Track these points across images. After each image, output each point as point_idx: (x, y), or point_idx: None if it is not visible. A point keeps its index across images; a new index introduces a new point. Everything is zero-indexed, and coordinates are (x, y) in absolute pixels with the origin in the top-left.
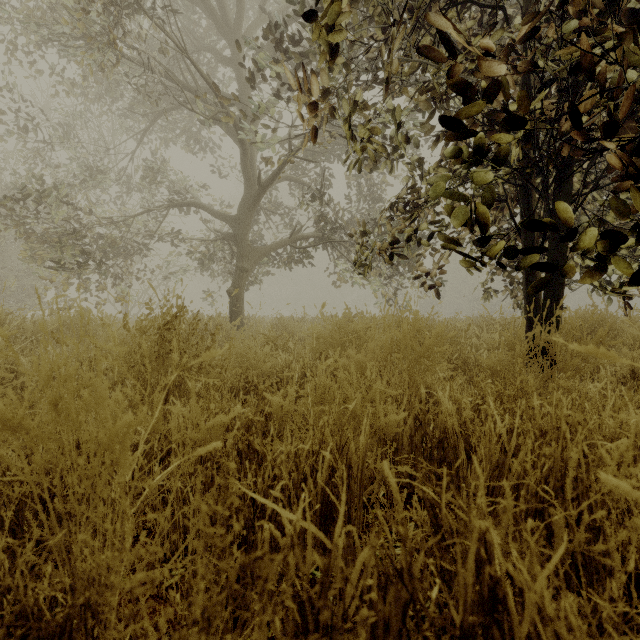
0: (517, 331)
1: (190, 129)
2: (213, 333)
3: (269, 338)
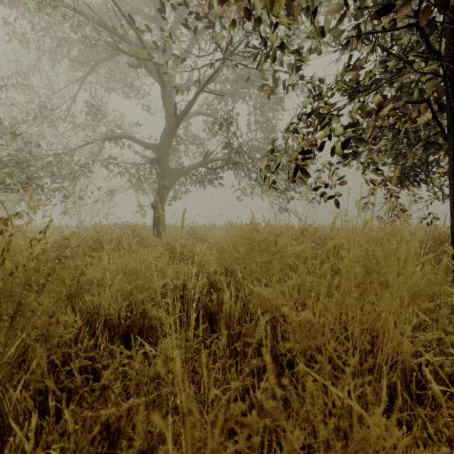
0: (428, 241)
1: (125, 78)
2: (36, 258)
3: (173, 248)
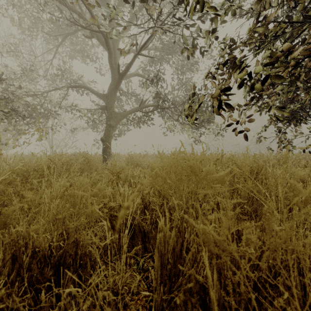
0: None
1: (83, 49)
2: None
3: (113, 172)
